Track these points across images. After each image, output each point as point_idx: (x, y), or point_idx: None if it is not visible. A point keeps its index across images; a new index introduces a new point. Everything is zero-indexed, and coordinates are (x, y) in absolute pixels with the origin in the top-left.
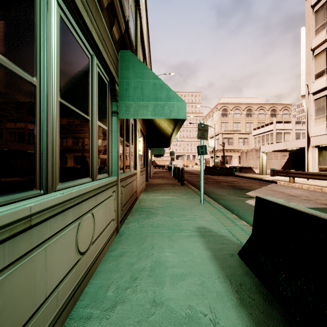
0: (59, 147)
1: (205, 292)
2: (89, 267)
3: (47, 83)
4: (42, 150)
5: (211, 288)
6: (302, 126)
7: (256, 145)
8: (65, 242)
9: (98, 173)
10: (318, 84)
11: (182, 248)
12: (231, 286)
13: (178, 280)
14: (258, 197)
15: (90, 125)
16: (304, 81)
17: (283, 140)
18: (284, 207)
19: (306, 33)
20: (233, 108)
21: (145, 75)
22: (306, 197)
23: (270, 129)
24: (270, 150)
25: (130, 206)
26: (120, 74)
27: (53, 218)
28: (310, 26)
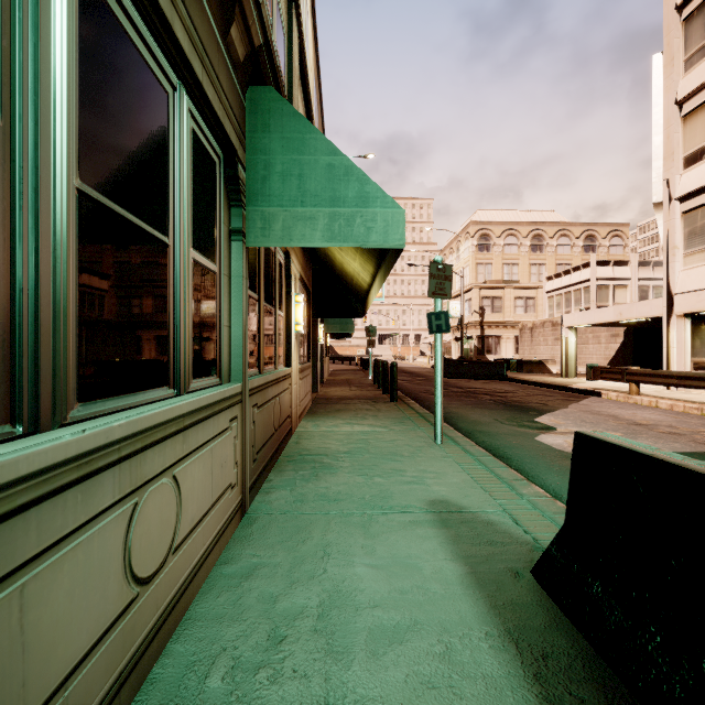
0: (75, 309)
1: (457, 677)
2: (165, 613)
3: (38, 134)
4: (19, 317)
5: (471, 668)
6: (653, 271)
7: (553, 314)
8: (91, 562)
9: (193, 376)
10: (692, 179)
11: (396, 554)
12: (520, 662)
13: (388, 643)
14: (582, 434)
15: (170, 259)
16: (660, 172)
17: (611, 303)
18: (654, 461)
19: (664, 67)
20: (502, 232)
21: (308, 146)
22: (671, 428)
23: (582, 277)
24: (585, 325)
25: (275, 449)
26: (249, 144)
27: (51, 502)
28: (673, 52)
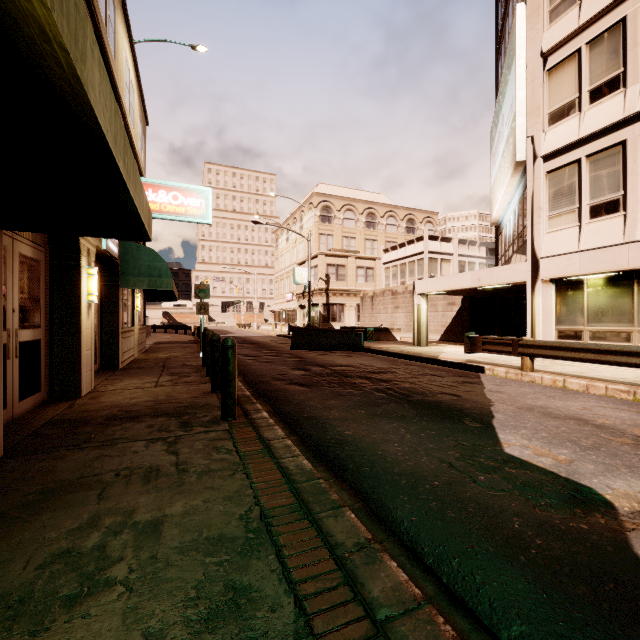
0: None
1: None
2: None
3: None
4: None
5: None
6: (469, 249)
7: (390, 284)
8: None
9: None
10: (559, 135)
11: None
12: None
13: None
14: None
15: None
16: (523, 129)
17: (439, 275)
18: None
19: (529, 16)
20: (342, 206)
21: None
22: None
23: (417, 250)
24: (439, 291)
25: None
26: None
27: None
28: (539, 0)
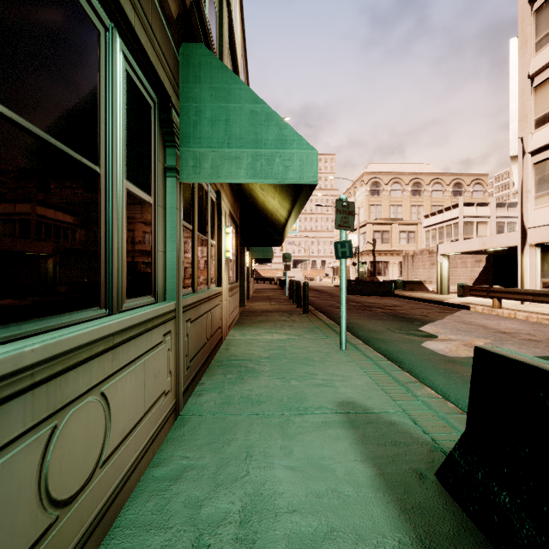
0: None
1: None
2: (92, 526)
3: None
4: None
5: None
6: (508, 211)
7: (430, 244)
8: None
9: (126, 296)
10: (541, 136)
11: (311, 455)
12: None
13: None
14: (482, 349)
15: (101, 187)
16: (515, 132)
17: (475, 235)
18: None
19: (519, 48)
20: (389, 180)
21: (234, 95)
22: (530, 335)
23: (452, 215)
24: (455, 252)
25: (207, 356)
26: (182, 93)
27: None
28: (527, 36)
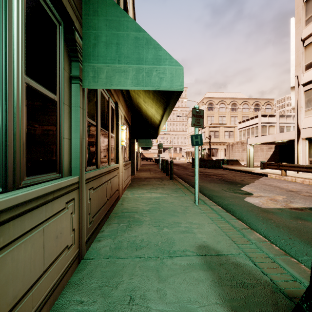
0: None
1: None
2: None
3: None
4: None
5: None
6: (286, 119)
7: (241, 138)
8: None
9: (27, 174)
10: (309, 75)
11: (181, 297)
12: None
13: None
14: None
15: None
16: (293, 72)
17: (268, 133)
18: None
19: (296, 23)
20: (218, 102)
21: (122, 25)
22: (308, 193)
23: (255, 122)
24: (258, 143)
25: (108, 210)
26: (85, 23)
27: None
28: (300, 16)
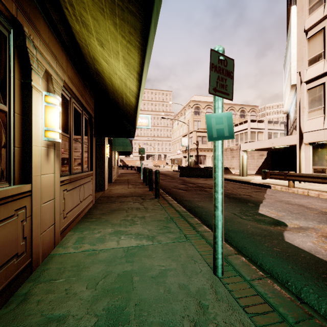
0: None
1: None
2: None
3: None
4: None
5: None
6: (274, 126)
7: (230, 145)
8: None
9: None
10: (313, 71)
11: None
12: None
13: None
14: None
15: None
16: (295, 68)
17: (256, 140)
18: None
19: (298, 12)
20: (205, 106)
21: None
22: None
23: (244, 127)
24: (252, 149)
25: None
26: None
27: None
28: (303, 4)
